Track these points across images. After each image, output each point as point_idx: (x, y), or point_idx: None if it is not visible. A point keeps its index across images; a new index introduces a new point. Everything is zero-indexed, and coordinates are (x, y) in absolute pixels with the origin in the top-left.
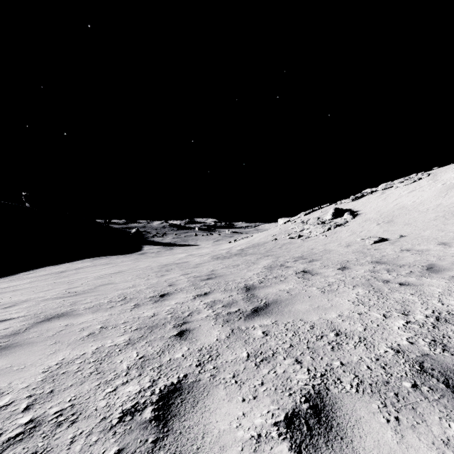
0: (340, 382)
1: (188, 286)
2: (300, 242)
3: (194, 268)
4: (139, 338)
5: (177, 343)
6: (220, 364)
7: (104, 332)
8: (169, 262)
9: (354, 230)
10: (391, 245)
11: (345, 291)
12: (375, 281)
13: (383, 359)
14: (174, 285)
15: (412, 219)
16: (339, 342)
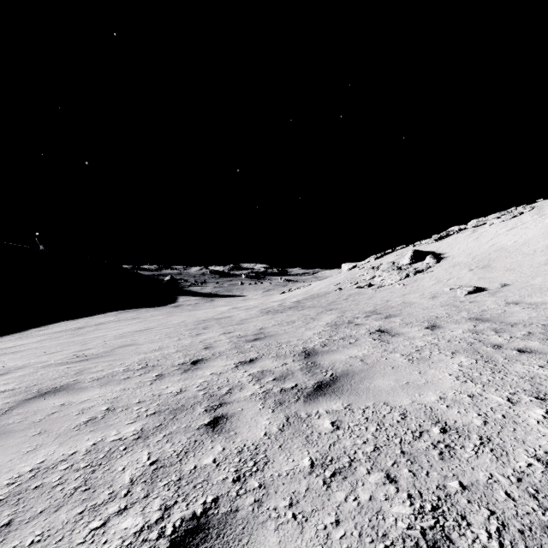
0: (467, 525)
1: (229, 350)
2: (371, 292)
3: (238, 325)
4: (155, 429)
5: (208, 439)
6: (269, 480)
7: (110, 417)
8: (208, 317)
9: (439, 278)
10: (491, 296)
11: (441, 359)
12: (482, 346)
13: (529, 479)
14: (211, 348)
15: (515, 263)
16: (450, 445)
